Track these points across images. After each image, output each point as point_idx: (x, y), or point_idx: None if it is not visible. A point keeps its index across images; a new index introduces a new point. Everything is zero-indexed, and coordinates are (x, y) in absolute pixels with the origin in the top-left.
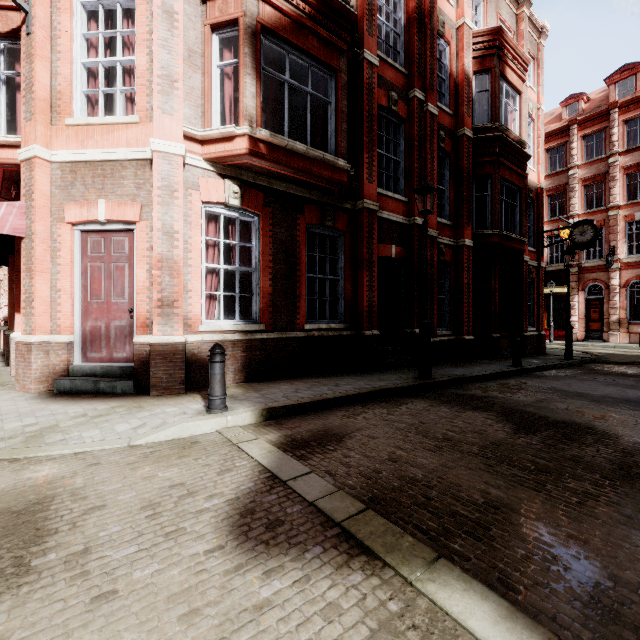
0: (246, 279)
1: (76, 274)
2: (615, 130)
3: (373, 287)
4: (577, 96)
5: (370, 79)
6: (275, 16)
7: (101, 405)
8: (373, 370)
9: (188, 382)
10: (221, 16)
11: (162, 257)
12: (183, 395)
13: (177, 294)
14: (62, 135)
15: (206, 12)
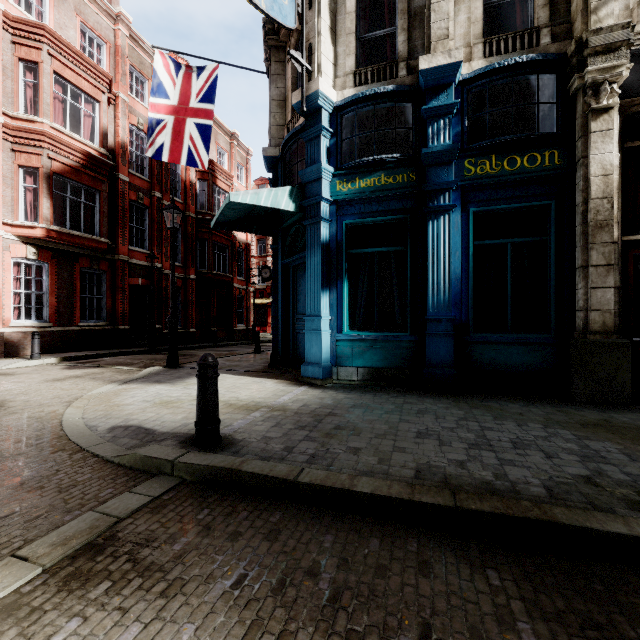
0: (38, 297)
1: None
2: None
3: (126, 302)
4: None
5: (123, 189)
6: (62, 167)
7: None
8: (125, 348)
9: (4, 354)
10: (27, 163)
11: None
12: (5, 358)
13: None
14: None
15: (15, 157)
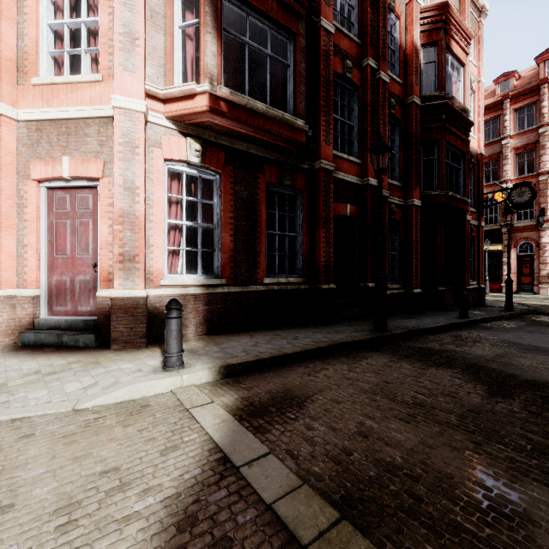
0: (208, 235)
1: (42, 230)
2: (545, 103)
3: (329, 243)
4: (509, 74)
5: (327, 46)
6: None
7: (58, 360)
8: (329, 322)
9: (150, 335)
10: None
11: (123, 212)
12: (143, 349)
13: (138, 249)
14: (28, 94)
15: None
